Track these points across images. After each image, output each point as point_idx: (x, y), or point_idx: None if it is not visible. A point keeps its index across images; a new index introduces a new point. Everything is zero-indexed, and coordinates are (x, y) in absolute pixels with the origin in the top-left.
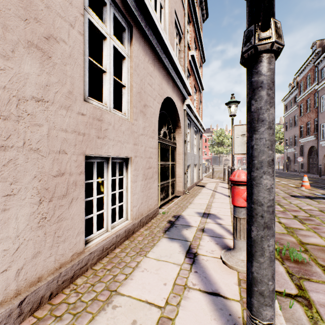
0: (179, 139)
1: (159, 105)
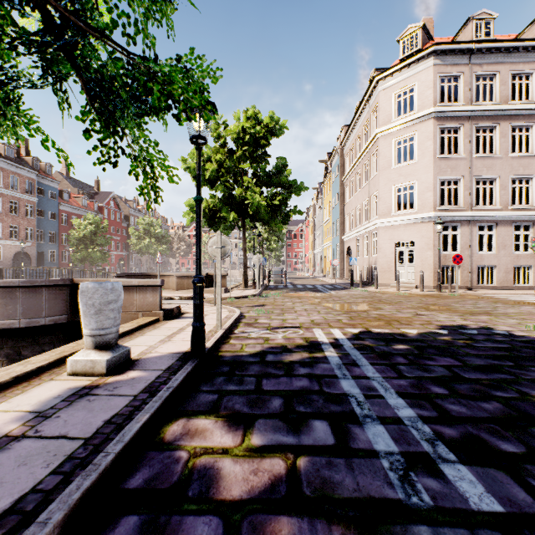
0: None
1: None
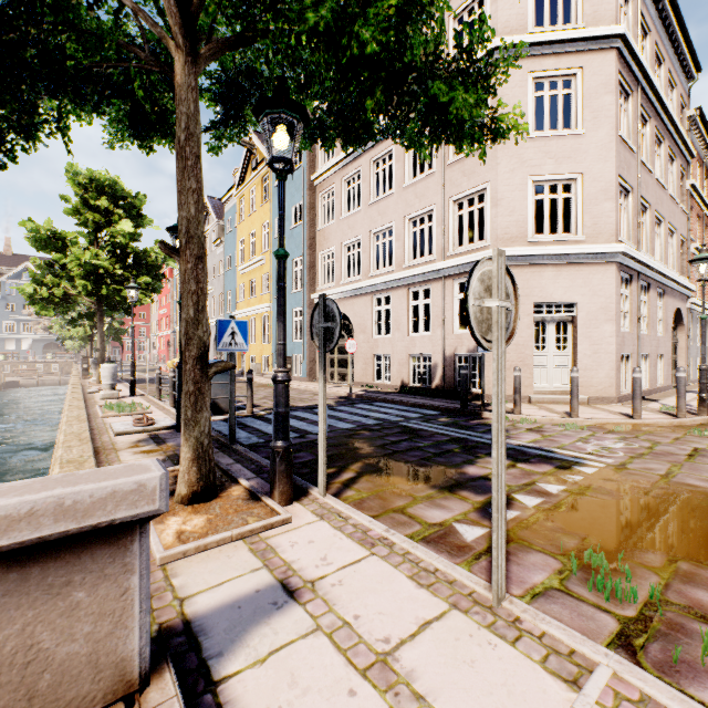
0: (680, 335)
1: (672, 319)
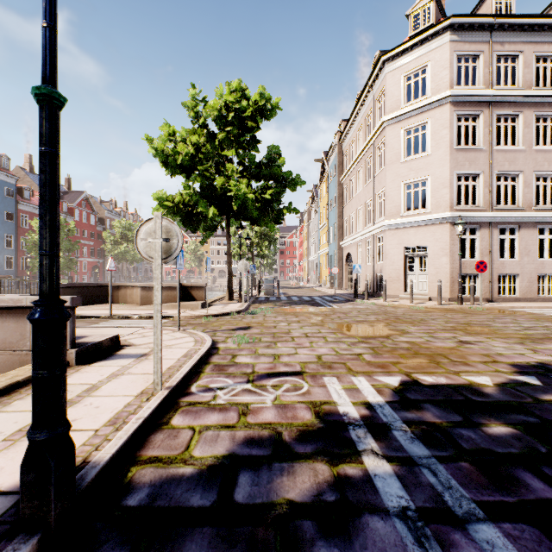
0: None
1: None
